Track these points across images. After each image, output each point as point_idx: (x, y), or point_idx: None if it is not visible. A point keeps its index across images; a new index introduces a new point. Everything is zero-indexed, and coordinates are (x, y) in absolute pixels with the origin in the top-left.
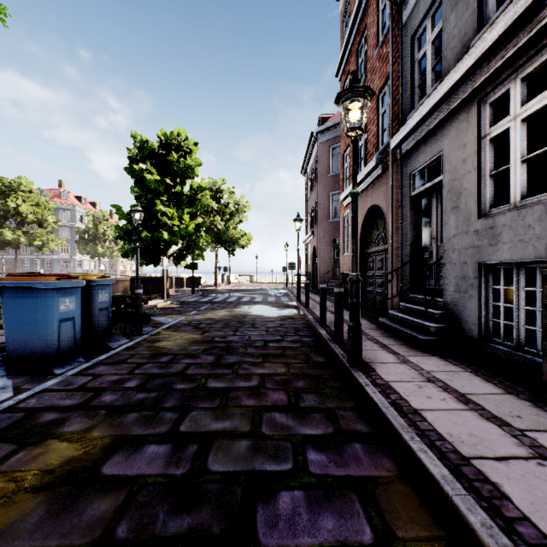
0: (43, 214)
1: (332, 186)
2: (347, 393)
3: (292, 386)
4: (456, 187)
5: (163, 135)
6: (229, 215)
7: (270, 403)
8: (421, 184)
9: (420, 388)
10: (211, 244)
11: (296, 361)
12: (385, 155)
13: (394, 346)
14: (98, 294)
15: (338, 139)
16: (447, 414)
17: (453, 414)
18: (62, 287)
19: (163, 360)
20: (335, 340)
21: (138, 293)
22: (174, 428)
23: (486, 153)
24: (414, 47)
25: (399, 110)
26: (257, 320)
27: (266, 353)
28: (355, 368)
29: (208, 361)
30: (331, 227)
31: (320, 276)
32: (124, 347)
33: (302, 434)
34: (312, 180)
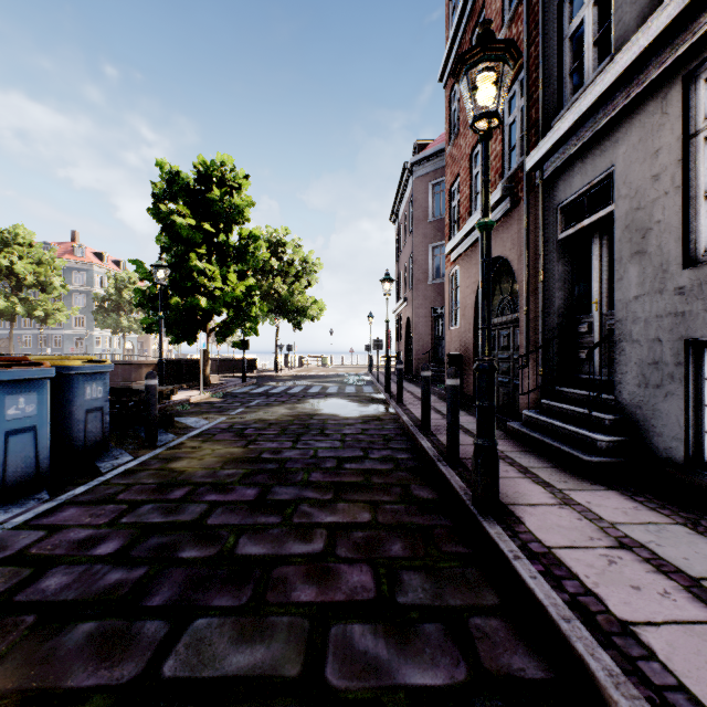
0: (46, 276)
1: (433, 236)
2: (480, 570)
3: (383, 554)
4: (641, 220)
5: (201, 164)
6: (294, 277)
7: (344, 596)
8: (573, 222)
9: (611, 564)
10: (270, 315)
11: (387, 497)
12: (514, 184)
13: (541, 471)
14: (85, 387)
15: (440, 172)
16: (689, 638)
17: (701, 638)
18: (11, 379)
19: (175, 495)
20: (447, 460)
21: (150, 385)
22: (153, 667)
23: (699, 161)
24: (562, 17)
25: (539, 113)
26: (329, 422)
27: (339, 482)
28: (488, 518)
29: (245, 499)
30: (431, 292)
31: (416, 358)
32: (120, 470)
33: (405, 686)
34: (405, 229)
